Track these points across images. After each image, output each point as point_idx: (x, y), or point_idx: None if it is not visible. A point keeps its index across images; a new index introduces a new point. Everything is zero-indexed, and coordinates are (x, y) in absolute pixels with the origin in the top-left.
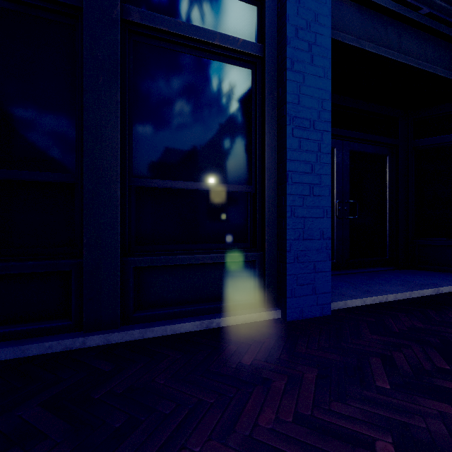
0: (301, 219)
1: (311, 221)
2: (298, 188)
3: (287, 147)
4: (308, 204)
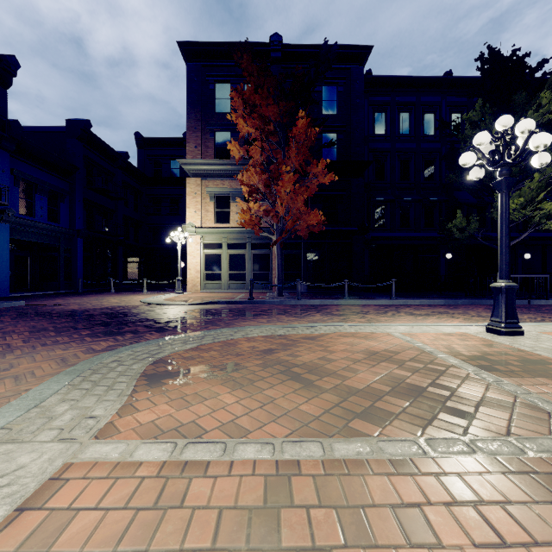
0: (3, 278)
1: (5, 278)
2: (3, 272)
3: (0, 264)
4: (5, 275)
